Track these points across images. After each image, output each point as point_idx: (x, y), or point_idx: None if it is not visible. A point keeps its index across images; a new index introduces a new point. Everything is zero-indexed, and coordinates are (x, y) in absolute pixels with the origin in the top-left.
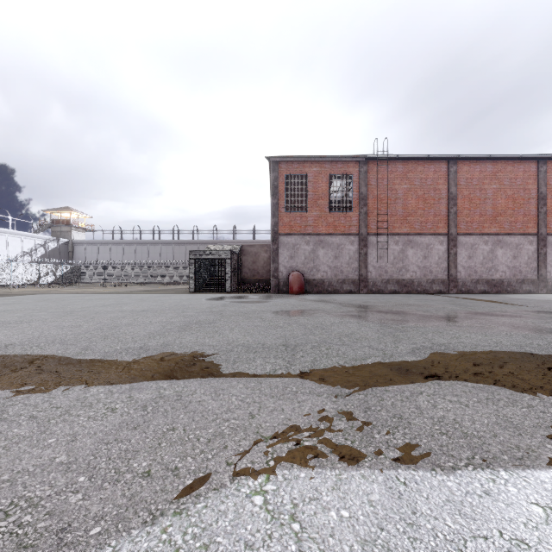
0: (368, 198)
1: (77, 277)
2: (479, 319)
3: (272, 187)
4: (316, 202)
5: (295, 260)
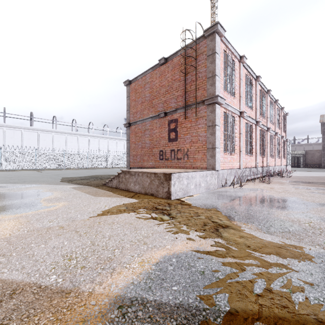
0: None
1: None
2: None
3: (322, 132)
4: None
5: None
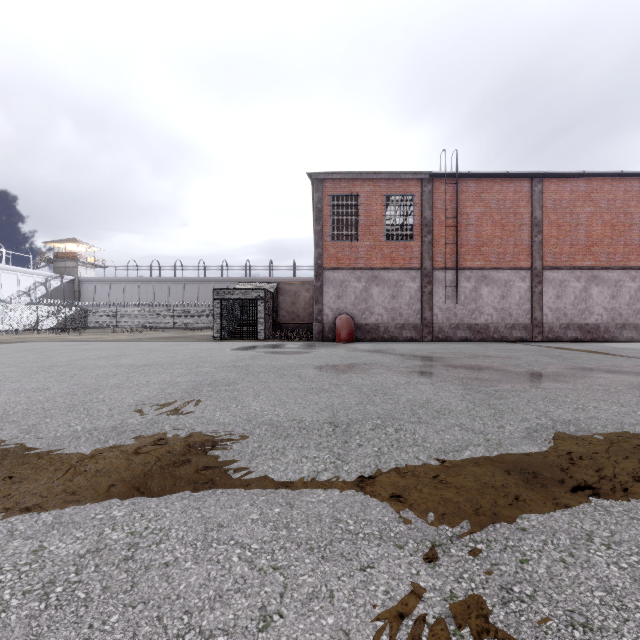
0: (433, 224)
1: (83, 321)
2: (594, 378)
3: (315, 211)
4: (369, 229)
5: (343, 301)
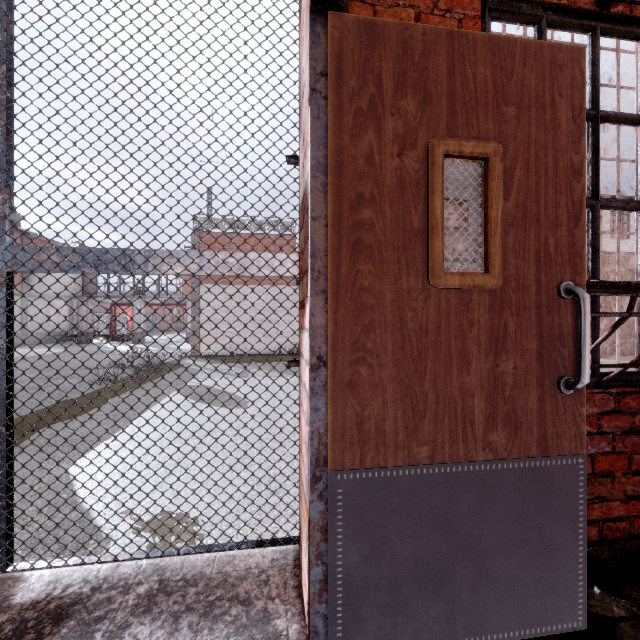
0: None
1: None
2: None
3: None
4: None
5: None
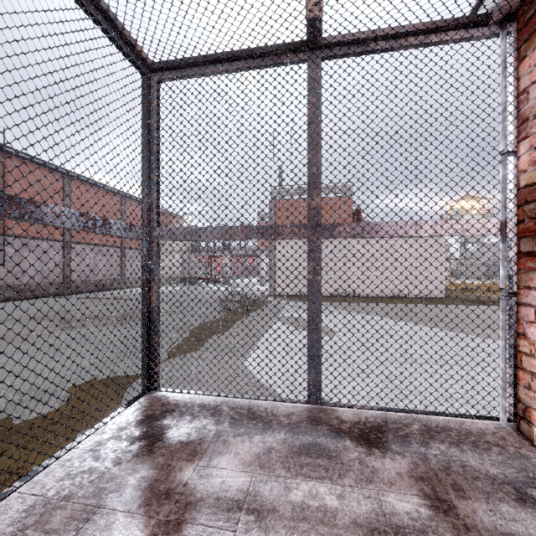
0: None
1: None
2: None
3: None
4: None
5: None
